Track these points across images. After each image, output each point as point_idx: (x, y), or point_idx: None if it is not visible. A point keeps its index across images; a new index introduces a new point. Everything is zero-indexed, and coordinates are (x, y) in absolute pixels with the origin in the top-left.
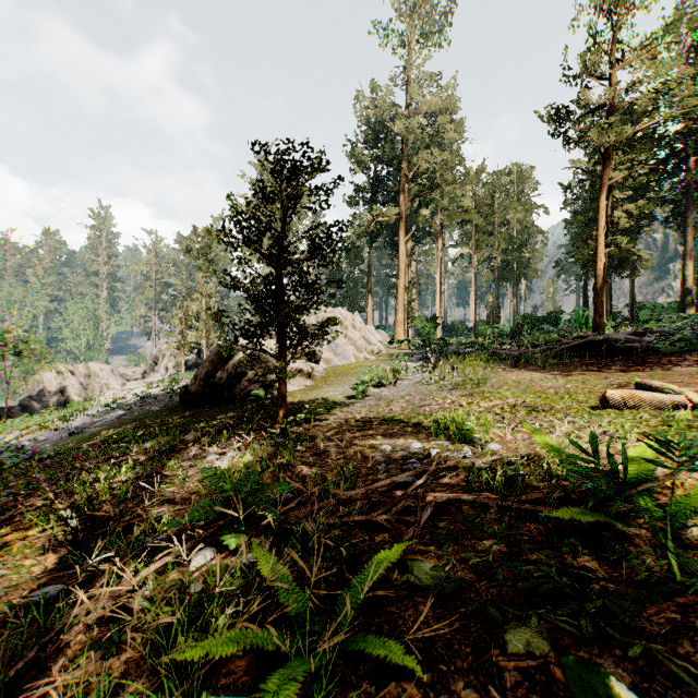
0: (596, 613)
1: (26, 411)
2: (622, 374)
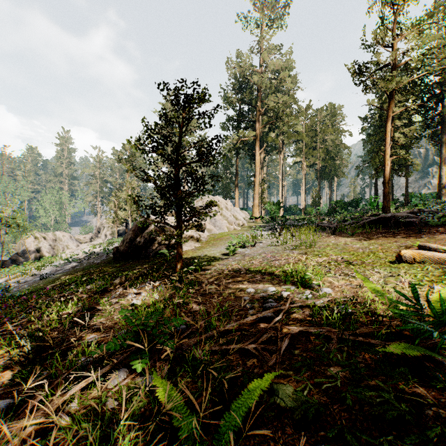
0: (435, 439)
1: (14, 263)
2: (406, 239)
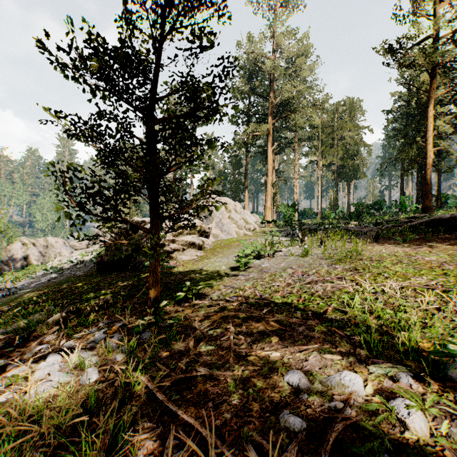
0: None
1: None
2: None
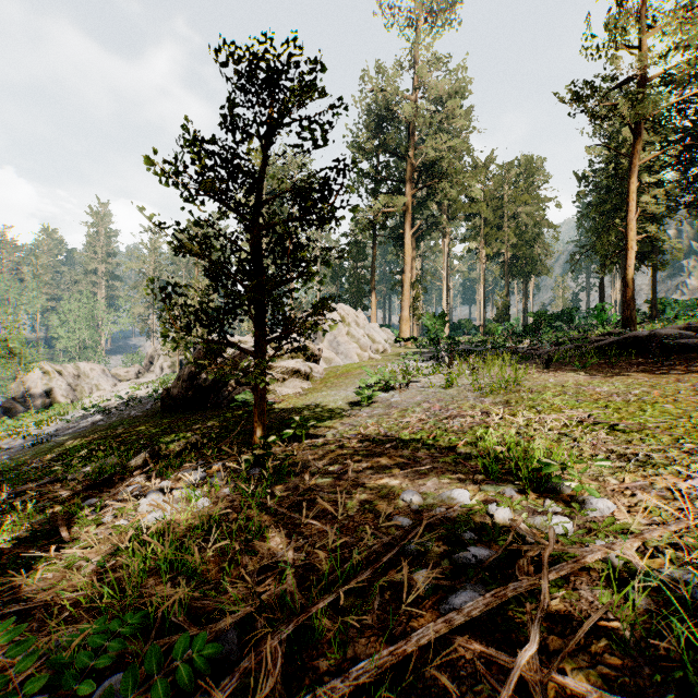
0: None
1: (9, 414)
2: (697, 376)
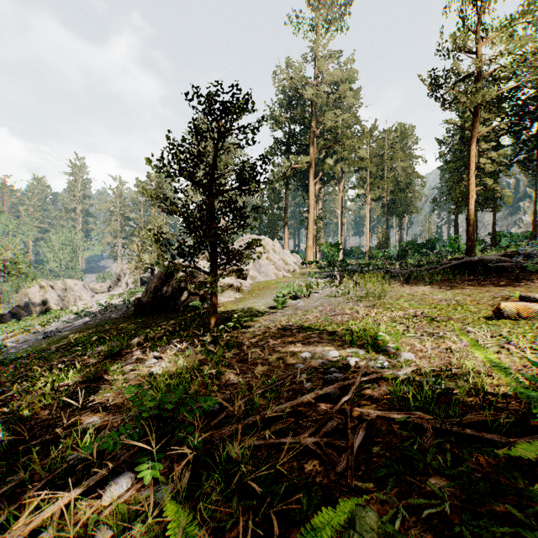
0: None
1: (15, 318)
2: (501, 288)
